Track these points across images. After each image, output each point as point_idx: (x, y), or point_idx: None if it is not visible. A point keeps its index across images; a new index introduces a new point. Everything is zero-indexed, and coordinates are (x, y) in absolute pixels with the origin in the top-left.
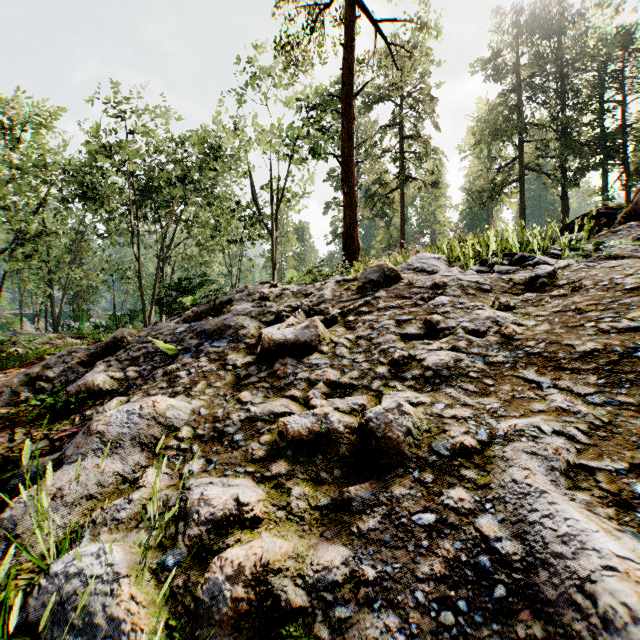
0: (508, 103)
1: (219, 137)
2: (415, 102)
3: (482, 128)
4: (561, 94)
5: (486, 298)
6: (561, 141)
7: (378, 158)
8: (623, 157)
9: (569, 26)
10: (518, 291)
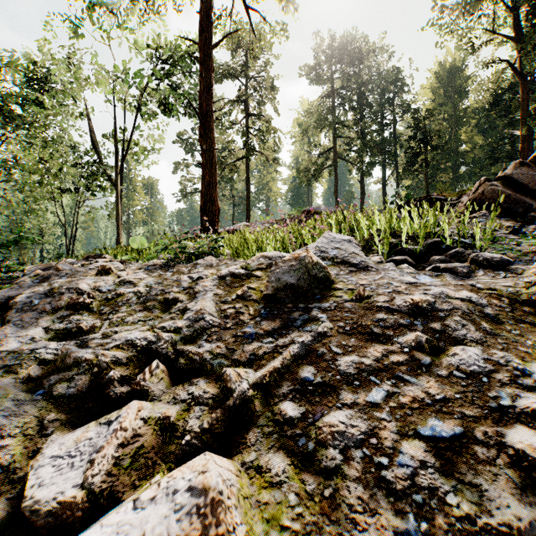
0: (326, 104)
1: (49, 71)
2: (259, 85)
3: (309, 119)
4: (361, 105)
5: (522, 343)
6: (362, 140)
7: (226, 128)
8: (396, 159)
9: (364, 57)
10: (530, 317)
